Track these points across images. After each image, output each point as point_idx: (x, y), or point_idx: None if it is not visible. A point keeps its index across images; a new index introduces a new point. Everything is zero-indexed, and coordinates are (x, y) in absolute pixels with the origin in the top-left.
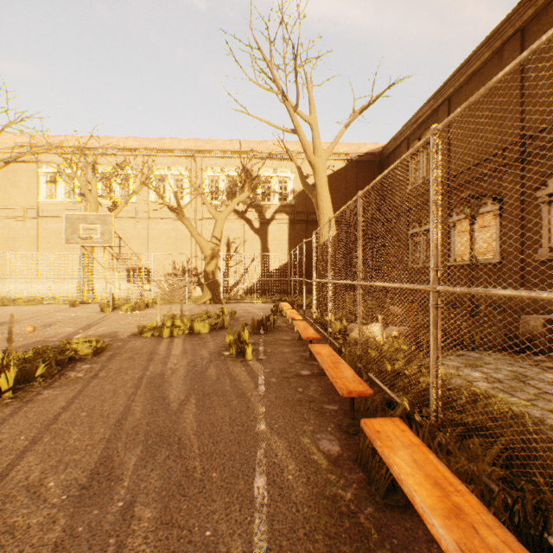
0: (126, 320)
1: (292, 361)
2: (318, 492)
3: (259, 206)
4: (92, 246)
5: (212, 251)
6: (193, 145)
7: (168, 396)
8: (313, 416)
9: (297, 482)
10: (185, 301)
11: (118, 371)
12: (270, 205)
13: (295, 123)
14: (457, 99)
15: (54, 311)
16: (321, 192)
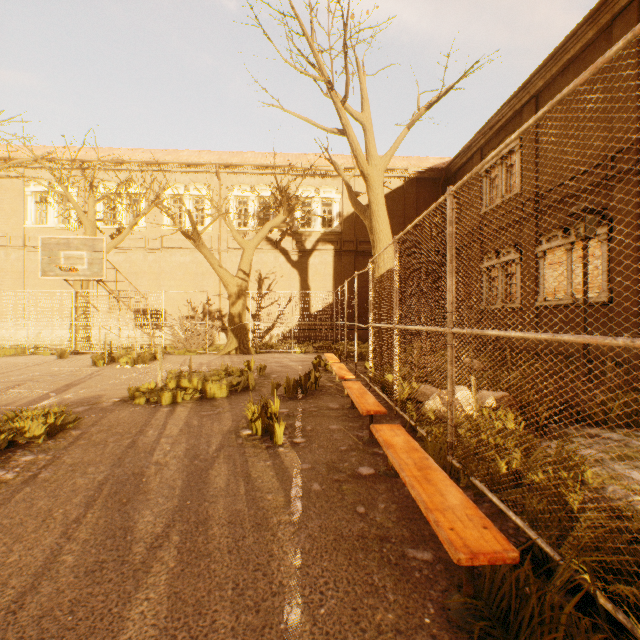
0: (121, 377)
1: (344, 447)
2: None
3: (298, 233)
4: (77, 280)
5: (238, 289)
6: (216, 158)
7: (136, 525)
8: (390, 582)
9: None
10: (204, 350)
11: (73, 467)
12: (310, 232)
13: (344, 120)
14: (548, 96)
15: (34, 364)
16: (377, 211)
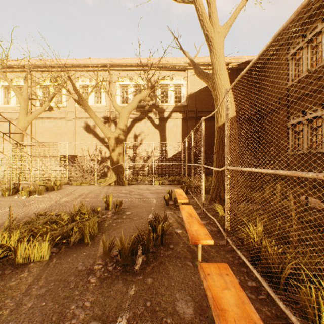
0: None
1: None
2: None
3: (159, 107)
4: None
5: (115, 140)
6: (108, 61)
7: None
8: None
9: None
10: (94, 182)
11: None
12: (167, 106)
13: None
14: None
15: None
16: (219, 70)
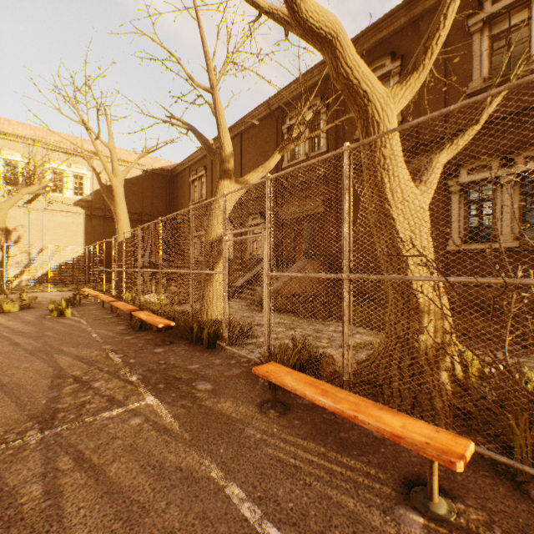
0: None
1: (100, 315)
2: (117, 333)
3: (50, 196)
4: None
5: None
6: None
7: (26, 331)
8: (115, 325)
9: (110, 333)
10: None
11: None
12: (63, 197)
13: (97, 149)
14: None
15: None
16: (120, 203)
